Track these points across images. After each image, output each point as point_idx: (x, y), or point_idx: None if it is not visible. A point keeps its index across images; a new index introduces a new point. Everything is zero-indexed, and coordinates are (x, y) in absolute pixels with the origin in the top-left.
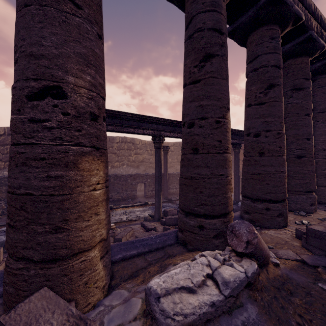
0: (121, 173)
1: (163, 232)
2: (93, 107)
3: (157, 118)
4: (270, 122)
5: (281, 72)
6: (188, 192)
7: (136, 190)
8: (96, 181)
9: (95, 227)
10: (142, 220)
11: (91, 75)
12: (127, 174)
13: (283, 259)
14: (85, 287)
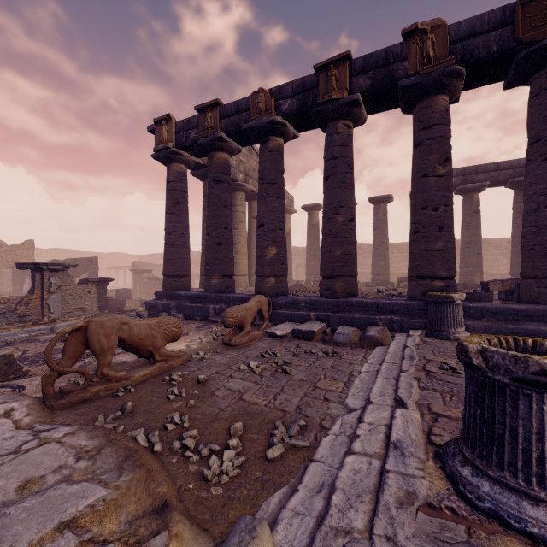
0: None
1: None
2: None
3: None
4: None
5: None
6: None
7: None
8: None
9: None
10: None
11: None
12: None
13: None
14: None
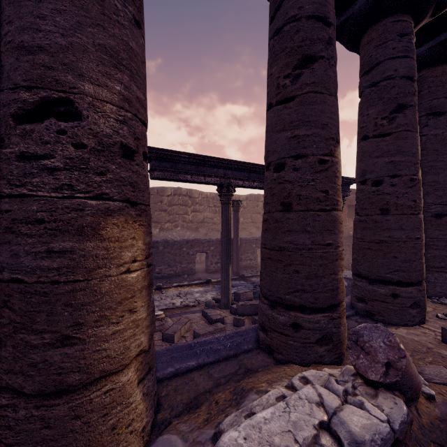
0: (173, 239)
1: (236, 329)
2: (127, 136)
3: (224, 160)
4: (398, 163)
5: (415, 86)
6: (276, 271)
7: (194, 262)
8: (131, 257)
9: (129, 334)
10: (203, 306)
11: (123, 83)
12: (182, 240)
13: (435, 383)
14: (112, 434)
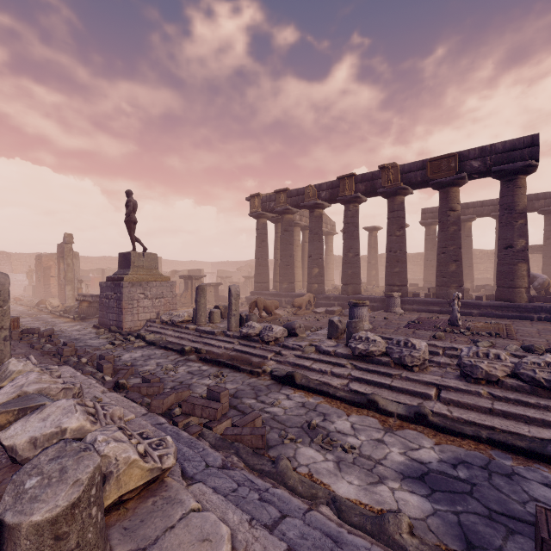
0: None
1: None
2: None
3: None
4: None
5: None
6: None
7: None
8: None
9: None
10: None
11: None
12: None
13: None
14: None
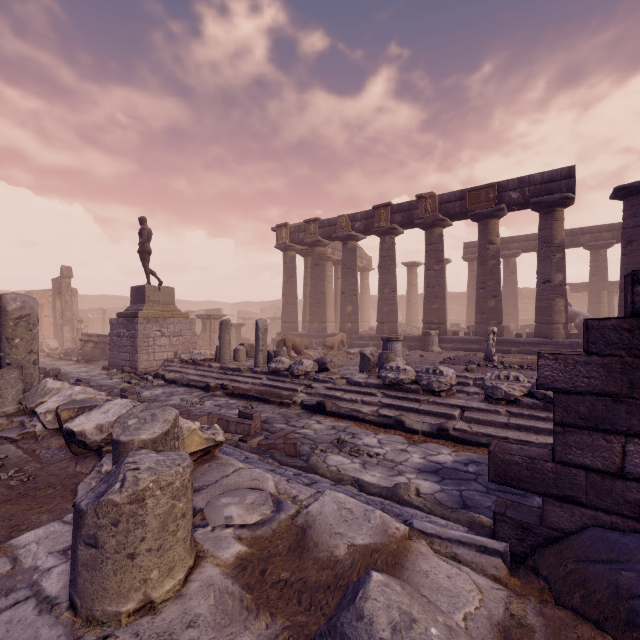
0: None
1: None
2: None
3: None
4: None
5: None
6: None
7: None
8: None
9: None
10: None
11: None
12: None
13: None
14: None
